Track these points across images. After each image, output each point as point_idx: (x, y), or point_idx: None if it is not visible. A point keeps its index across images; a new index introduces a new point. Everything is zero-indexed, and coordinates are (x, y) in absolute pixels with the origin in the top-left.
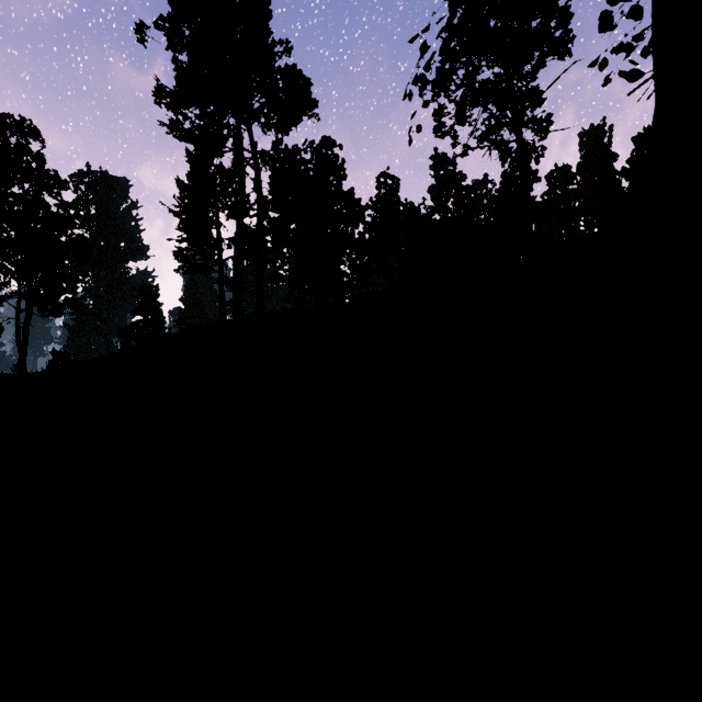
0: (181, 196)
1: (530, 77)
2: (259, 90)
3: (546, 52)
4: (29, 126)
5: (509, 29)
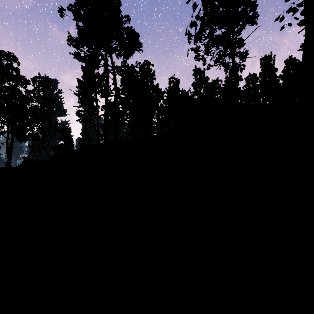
0: (79, 87)
1: (238, 33)
2: (115, 38)
3: (245, 22)
4: (12, 56)
5: (229, 11)
